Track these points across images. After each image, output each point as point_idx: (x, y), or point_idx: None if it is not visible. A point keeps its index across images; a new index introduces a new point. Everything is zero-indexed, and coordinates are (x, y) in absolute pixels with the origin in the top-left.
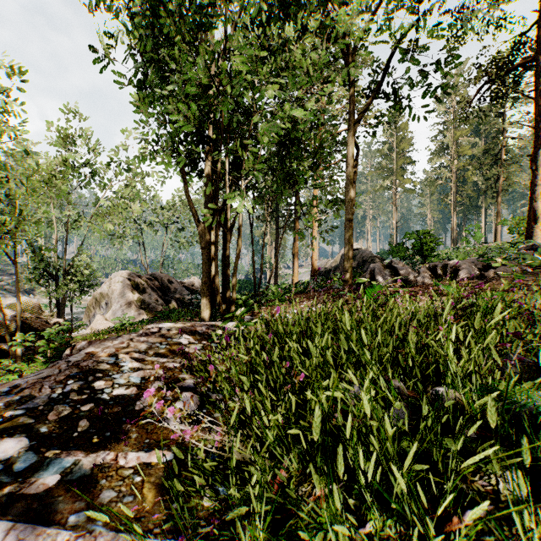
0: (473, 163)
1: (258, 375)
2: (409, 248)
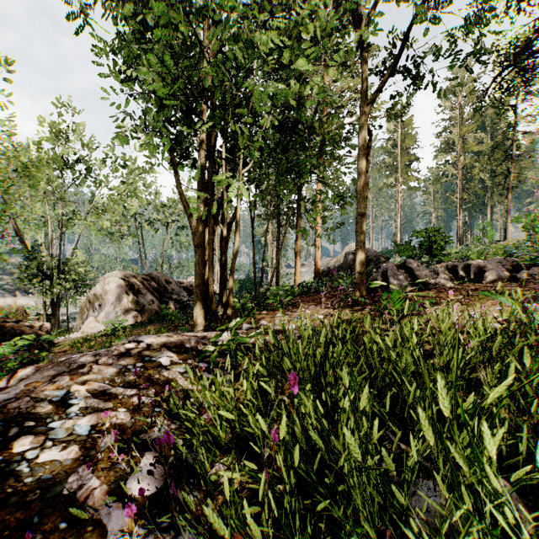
0: (480, 160)
1: (253, 430)
2: (416, 247)
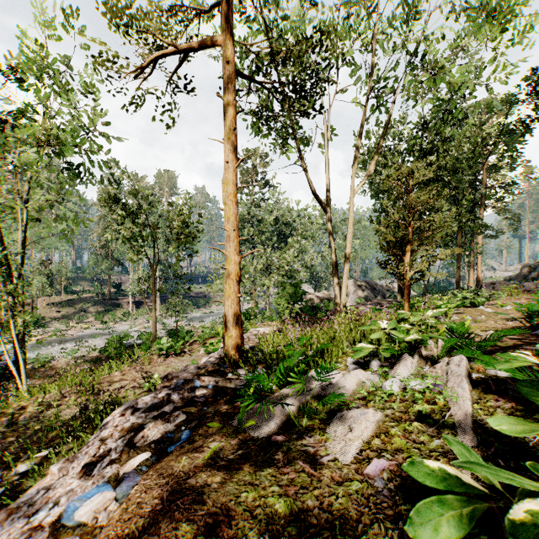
0: None
1: None
2: None
